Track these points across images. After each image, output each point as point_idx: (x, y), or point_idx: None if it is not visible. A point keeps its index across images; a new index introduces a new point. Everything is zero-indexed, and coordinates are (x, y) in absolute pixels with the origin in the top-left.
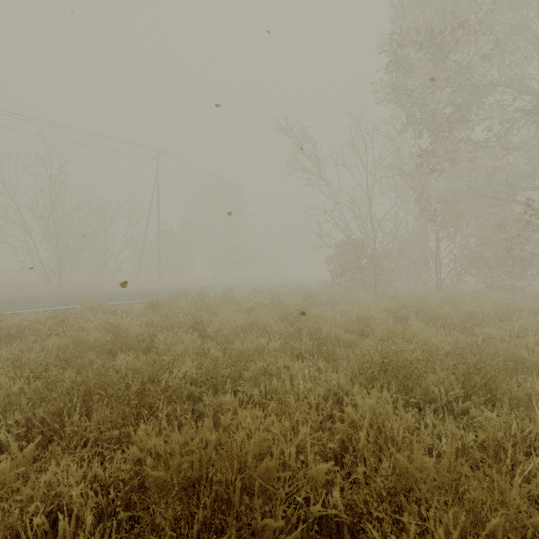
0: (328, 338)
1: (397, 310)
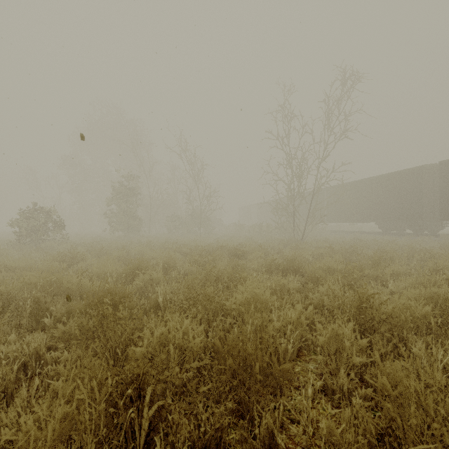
0: None
1: None
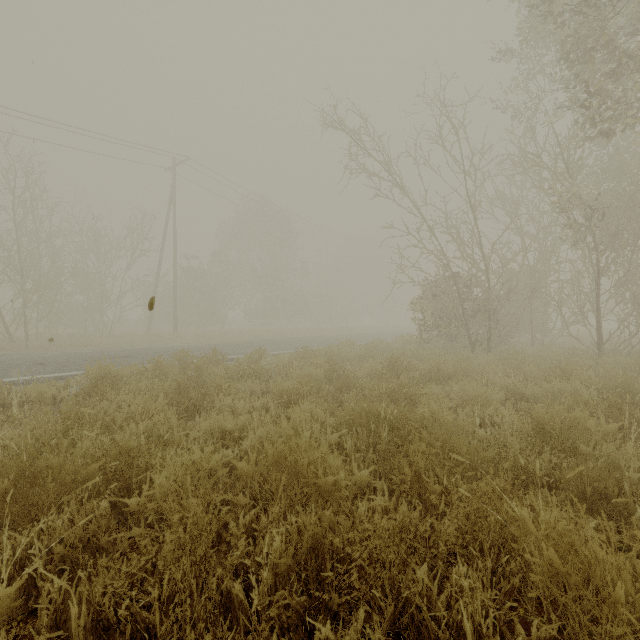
0: (542, 558)
1: (610, 404)
